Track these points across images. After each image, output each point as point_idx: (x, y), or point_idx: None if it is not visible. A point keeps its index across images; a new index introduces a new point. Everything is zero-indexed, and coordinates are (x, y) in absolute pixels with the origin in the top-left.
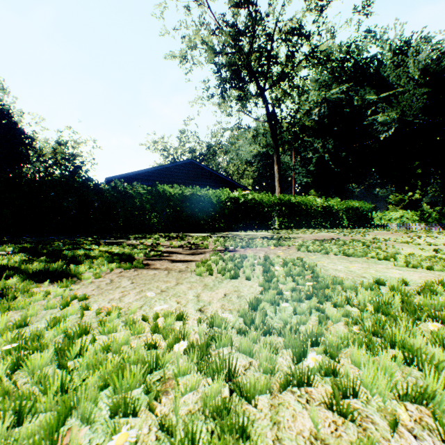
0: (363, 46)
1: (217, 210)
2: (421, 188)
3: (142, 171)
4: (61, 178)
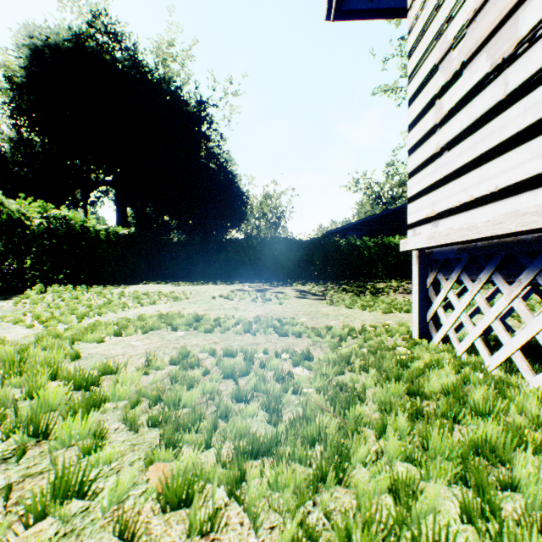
0: None
1: None
2: None
3: (357, 221)
4: (312, 239)
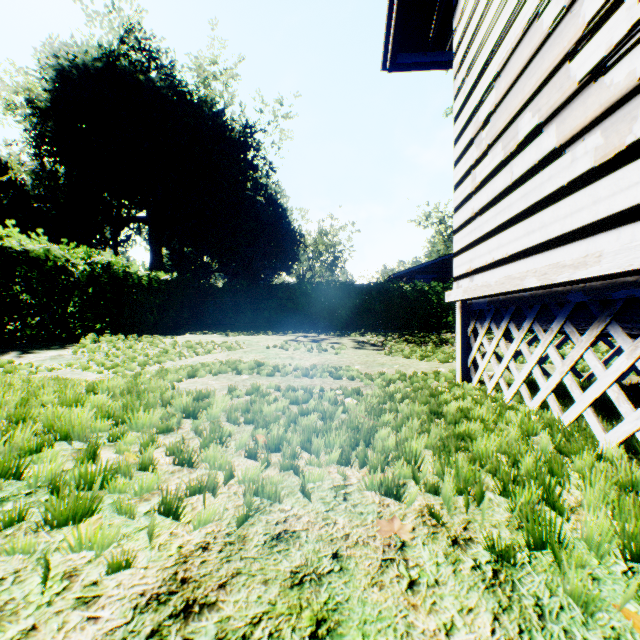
0: None
1: None
2: None
3: (427, 263)
4: (374, 284)
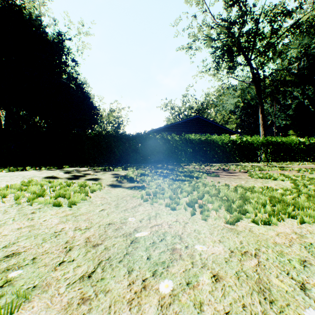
0: None
1: (221, 149)
2: None
3: (168, 125)
4: (138, 133)
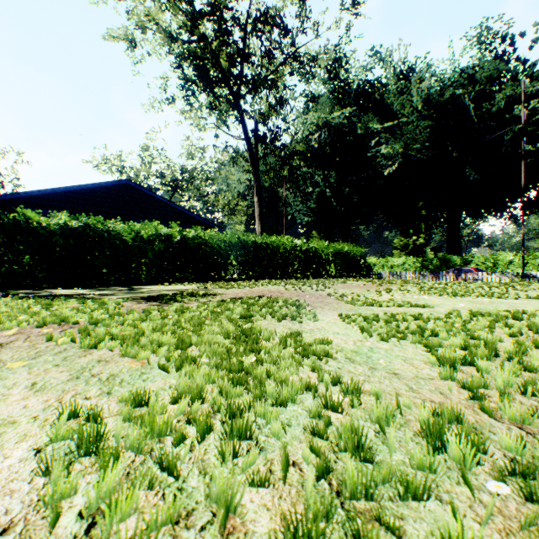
0: (351, 51)
1: (135, 252)
2: (425, 231)
3: (39, 192)
4: None
